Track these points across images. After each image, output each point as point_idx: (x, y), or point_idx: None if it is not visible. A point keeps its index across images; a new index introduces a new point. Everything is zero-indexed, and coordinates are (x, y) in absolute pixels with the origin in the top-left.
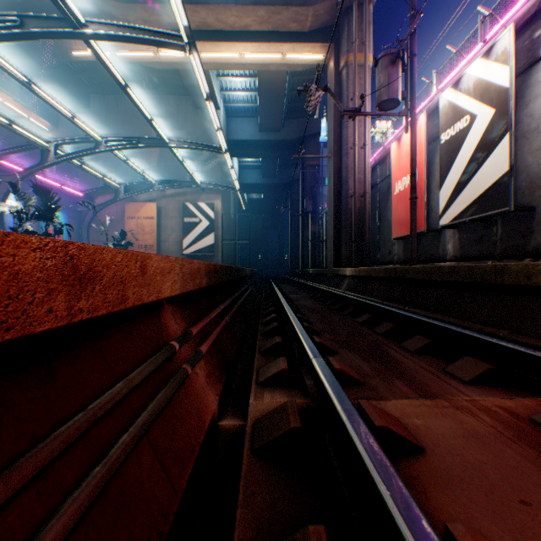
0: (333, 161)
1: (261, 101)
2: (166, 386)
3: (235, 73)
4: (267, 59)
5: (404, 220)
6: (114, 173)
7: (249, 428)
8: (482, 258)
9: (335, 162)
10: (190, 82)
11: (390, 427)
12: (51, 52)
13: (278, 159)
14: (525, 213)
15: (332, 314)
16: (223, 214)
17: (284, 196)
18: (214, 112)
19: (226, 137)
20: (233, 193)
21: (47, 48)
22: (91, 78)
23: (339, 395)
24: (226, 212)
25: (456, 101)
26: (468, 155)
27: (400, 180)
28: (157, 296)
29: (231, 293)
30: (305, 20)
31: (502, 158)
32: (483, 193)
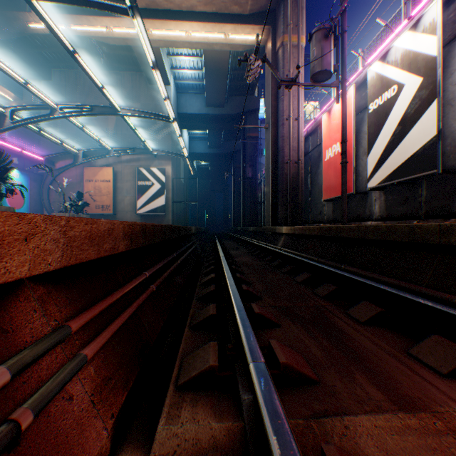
0: (270, 131)
1: (207, 79)
2: None
3: (184, 53)
4: (212, 38)
5: (334, 183)
6: (74, 140)
7: None
8: (407, 217)
9: (272, 132)
10: (143, 59)
11: None
12: (9, 24)
13: (223, 131)
14: (450, 175)
15: (271, 272)
16: (173, 178)
17: (228, 164)
18: (161, 81)
19: (177, 110)
20: (183, 161)
21: (4, 19)
22: (52, 52)
23: None
24: (177, 177)
25: (384, 72)
26: (396, 121)
27: (330, 147)
28: None
29: (168, 253)
30: (246, 3)
31: (430, 123)
32: (411, 156)
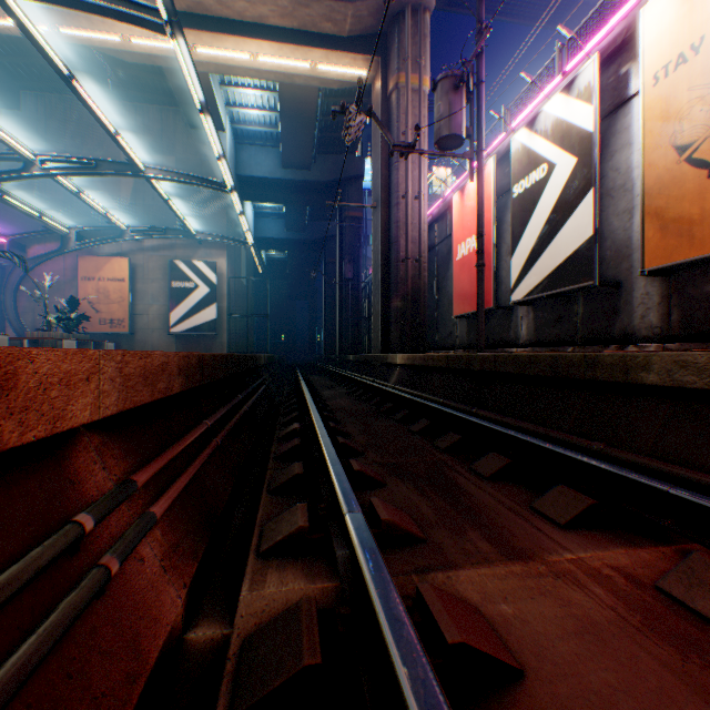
0: (380, 213)
1: (284, 126)
2: (41, 627)
3: (247, 83)
4: (292, 67)
5: (469, 293)
6: (60, 211)
7: (232, 660)
8: (561, 343)
9: (382, 214)
10: (181, 88)
11: (472, 640)
12: None
13: (308, 206)
14: (610, 289)
15: (379, 420)
16: (230, 278)
17: (316, 257)
18: (213, 131)
19: (236, 171)
20: (246, 250)
21: None
22: (21, 64)
23: (388, 601)
24: (236, 275)
25: (532, 144)
26: (546, 213)
27: (464, 242)
28: (51, 427)
29: (232, 395)
30: (343, 21)
31: (586, 220)
32: (564, 262)
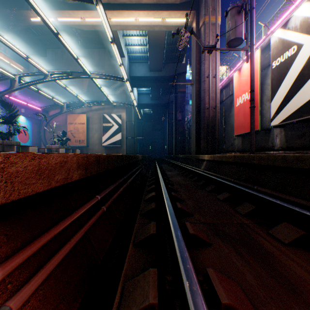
0: (195, 86)
1: (150, 52)
2: None
3: (134, 34)
4: (153, 22)
5: (243, 123)
6: (61, 96)
7: None
8: (304, 148)
9: (196, 87)
10: (106, 39)
11: None
12: (18, 19)
13: (161, 88)
14: None
15: (198, 191)
16: (127, 121)
17: (164, 111)
18: (117, 52)
19: (129, 74)
20: (134, 109)
21: (15, 16)
22: (46, 38)
23: None
24: (129, 120)
25: (285, 36)
26: (296, 74)
27: (240, 96)
28: None
29: (120, 176)
30: None
31: None
32: (309, 100)
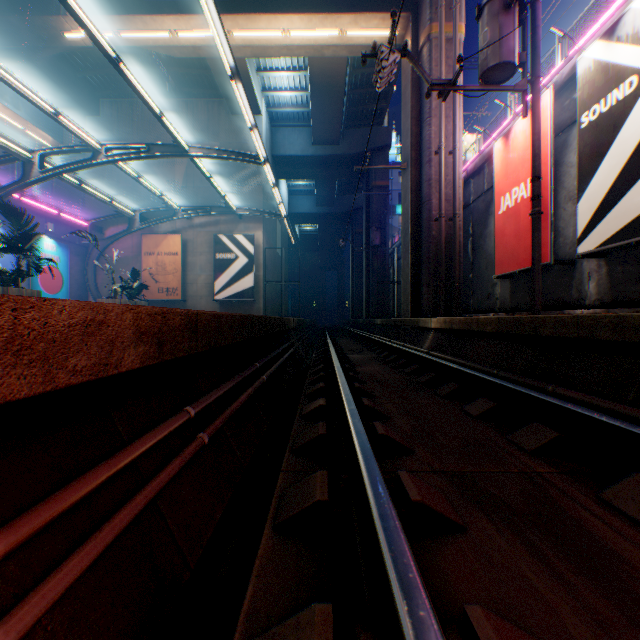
0: (410, 173)
1: (314, 103)
2: None
3: (280, 67)
4: (321, 39)
5: (515, 249)
6: (129, 198)
7: None
8: None
9: (412, 174)
10: (222, 77)
11: None
12: (38, 35)
13: (337, 181)
14: None
15: (420, 395)
16: (266, 248)
17: (344, 229)
18: (244, 100)
19: (271, 152)
20: (280, 224)
21: (32, 29)
22: (99, 76)
23: None
24: (271, 247)
25: (611, 56)
26: (636, 137)
27: (508, 192)
28: None
29: (247, 363)
30: None
31: None
32: None
